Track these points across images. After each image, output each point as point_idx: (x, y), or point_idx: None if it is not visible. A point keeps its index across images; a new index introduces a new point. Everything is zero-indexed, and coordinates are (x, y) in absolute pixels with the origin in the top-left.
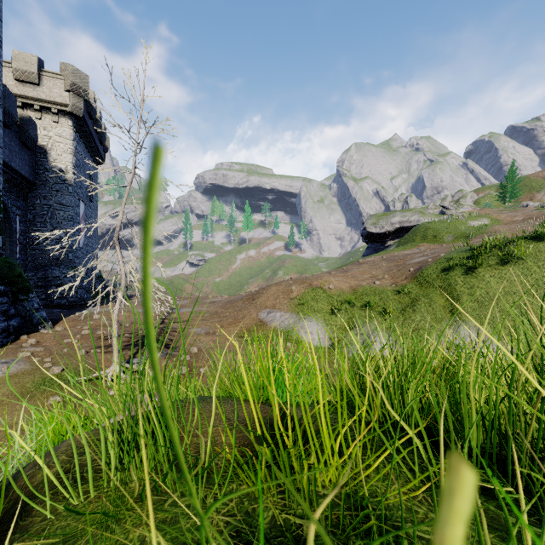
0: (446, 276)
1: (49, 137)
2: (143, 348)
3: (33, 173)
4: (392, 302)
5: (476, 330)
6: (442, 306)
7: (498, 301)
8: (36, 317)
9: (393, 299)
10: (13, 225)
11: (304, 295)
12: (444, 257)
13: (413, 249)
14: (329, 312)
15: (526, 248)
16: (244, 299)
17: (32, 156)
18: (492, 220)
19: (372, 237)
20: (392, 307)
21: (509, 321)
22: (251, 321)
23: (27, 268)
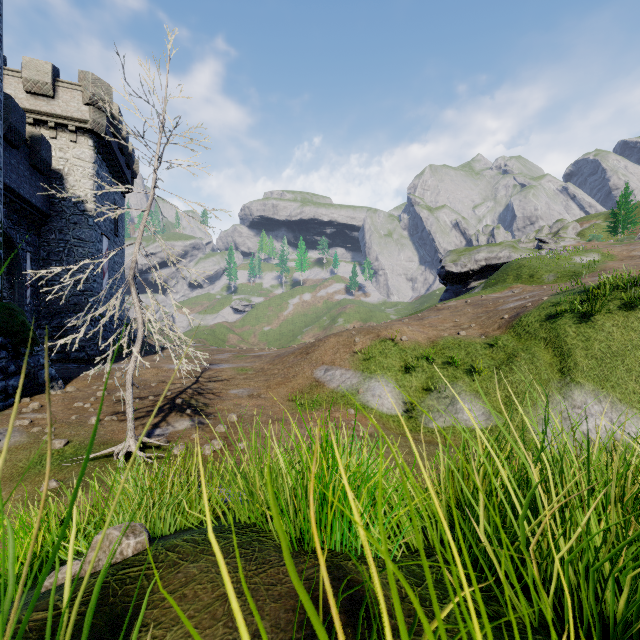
0: (553, 325)
1: (66, 160)
2: (170, 415)
3: (47, 202)
4: (483, 358)
5: (595, 396)
6: (548, 363)
7: (624, 357)
8: (42, 375)
9: (484, 354)
10: (22, 264)
11: (370, 348)
12: (549, 301)
13: (504, 292)
14: (401, 369)
15: None
16: (297, 353)
17: (46, 182)
18: (603, 255)
19: (452, 277)
20: (483, 365)
21: (639, 384)
22: (305, 381)
23: (40, 315)
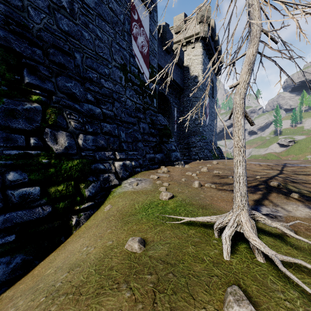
0: None
1: (190, 59)
2: (270, 195)
3: (182, 83)
4: None
5: None
6: None
7: None
8: (172, 155)
9: None
10: (172, 112)
11: None
12: None
13: None
14: None
15: None
16: None
17: (182, 73)
18: None
19: None
20: None
21: None
22: None
23: (180, 138)
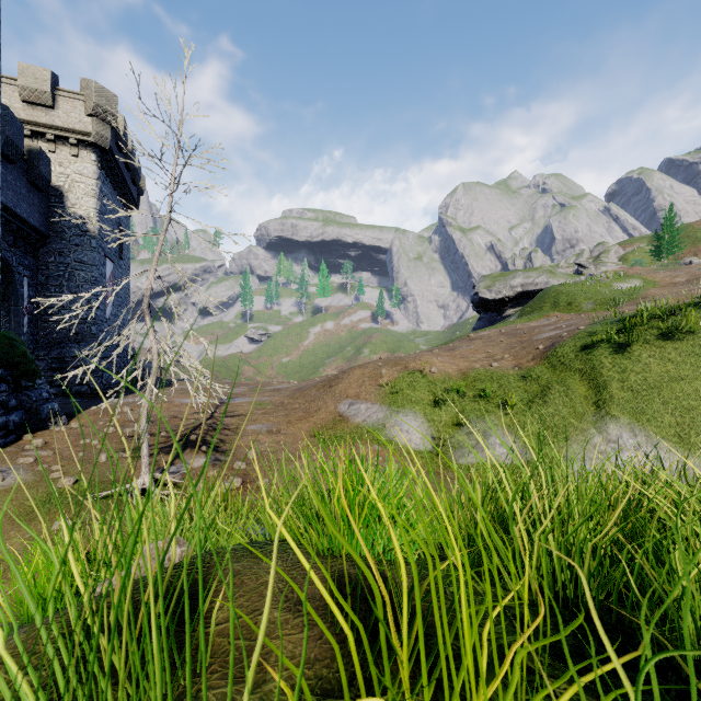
0: (588, 356)
1: (67, 175)
2: (184, 452)
3: (46, 222)
4: (516, 391)
5: (630, 429)
6: (583, 396)
7: (660, 389)
8: (44, 410)
9: (517, 386)
10: (19, 289)
11: (398, 380)
12: (585, 331)
13: (541, 321)
14: (430, 403)
15: (697, 318)
16: (319, 386)
17: (44, 200)
18: (645, 281)
19: (486, 304)
20: (516, 398)
21: (676, 417)
22: (328, 415)
23: (38, 345)
